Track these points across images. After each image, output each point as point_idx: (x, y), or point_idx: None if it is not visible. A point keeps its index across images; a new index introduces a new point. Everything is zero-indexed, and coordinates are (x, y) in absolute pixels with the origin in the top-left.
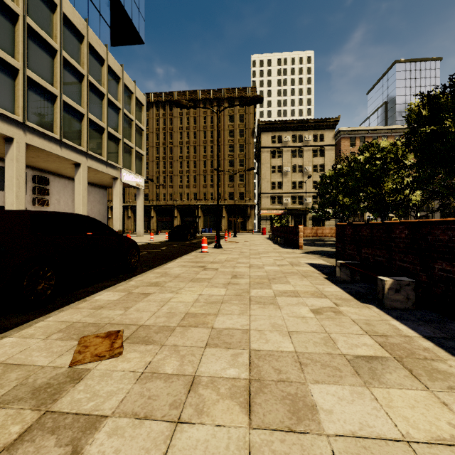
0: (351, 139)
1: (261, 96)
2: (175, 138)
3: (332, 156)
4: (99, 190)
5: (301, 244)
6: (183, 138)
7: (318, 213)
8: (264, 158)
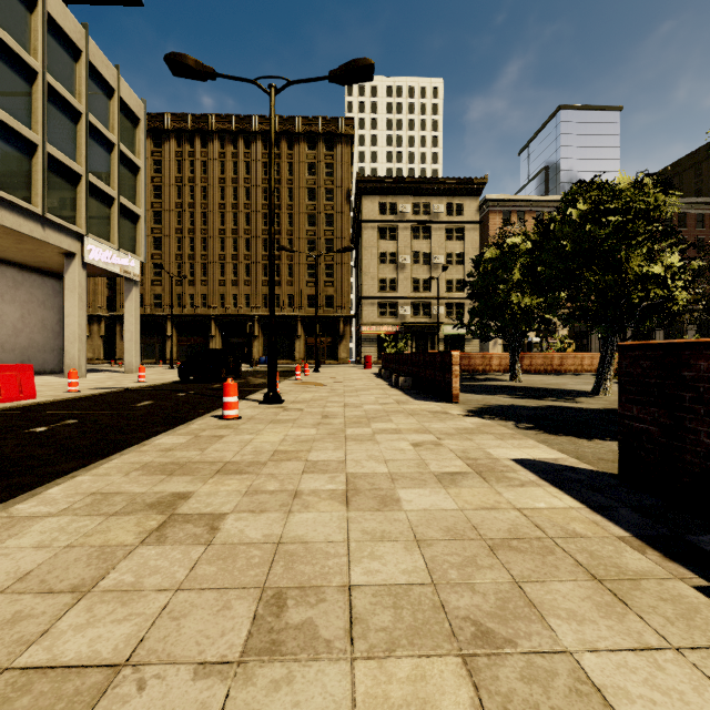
0: (504, 214)
1: (371, 60)
2: (213, 197)
3: (475, 240)
4: (44, 280)
5: (456, 391)
6: (226, 197)
7: (469, 329)
8: (367, 239)
